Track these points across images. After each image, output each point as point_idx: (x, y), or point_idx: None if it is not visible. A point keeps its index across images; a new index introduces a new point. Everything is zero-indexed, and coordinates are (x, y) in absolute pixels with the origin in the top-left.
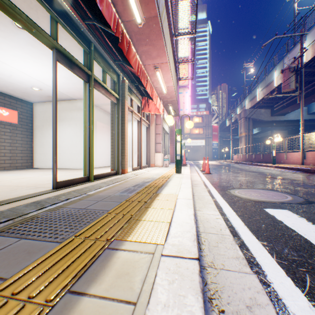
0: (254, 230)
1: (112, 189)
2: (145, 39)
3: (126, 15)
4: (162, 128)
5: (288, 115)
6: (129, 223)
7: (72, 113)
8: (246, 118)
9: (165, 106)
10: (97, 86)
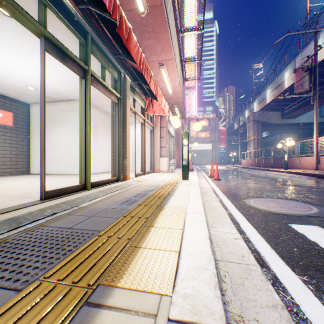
0: (286, 256)
1: (110, 200)
2: (149, 31)
3: (127, 3)
4: (167, 131)
5: (298, 118)
6: (123, 252)
7: (70, 115)
8: (255, 121)
9: (171, 107)
10: (95, 83)
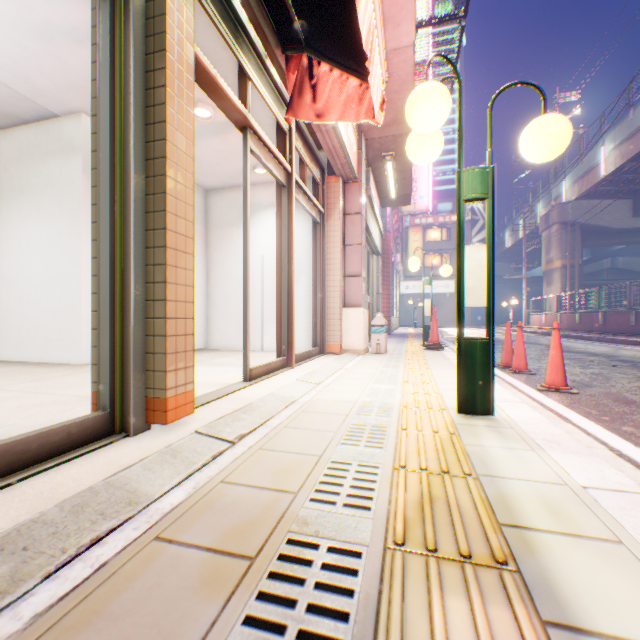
0: None
1: None
2: None
3: None
4: (364, 228)
5: None
6: None
7: (47, 167)
8: (564, 224)
9: (373, 162)
10: None
